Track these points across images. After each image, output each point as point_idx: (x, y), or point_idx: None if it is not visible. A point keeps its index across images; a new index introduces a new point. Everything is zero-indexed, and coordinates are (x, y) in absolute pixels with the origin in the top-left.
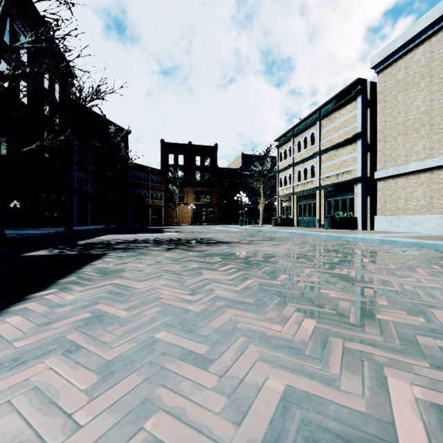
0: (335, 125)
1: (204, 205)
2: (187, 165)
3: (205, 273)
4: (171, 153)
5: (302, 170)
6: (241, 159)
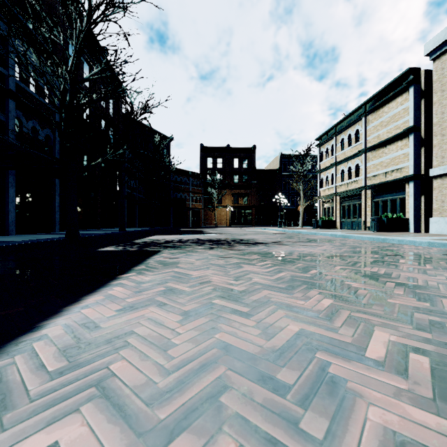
0: (383, 120)
1: (242, 207)
2: (225, 167)
3: (245, 267)
4: (210, 157)
5: (346, 169)
6: (280, 160)
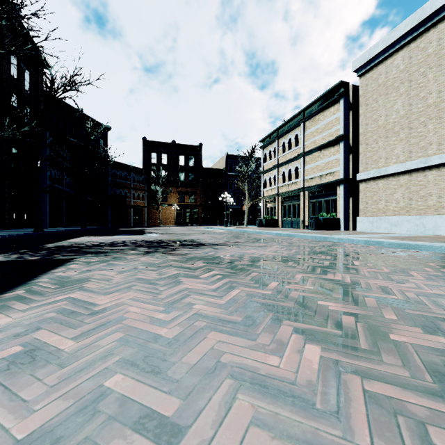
0: (318, 127)
1: (188, 205)
2: (170, 164)
3: (184, 282)
4: (154, 152)
5: (287, 171)
6: (226, 160)
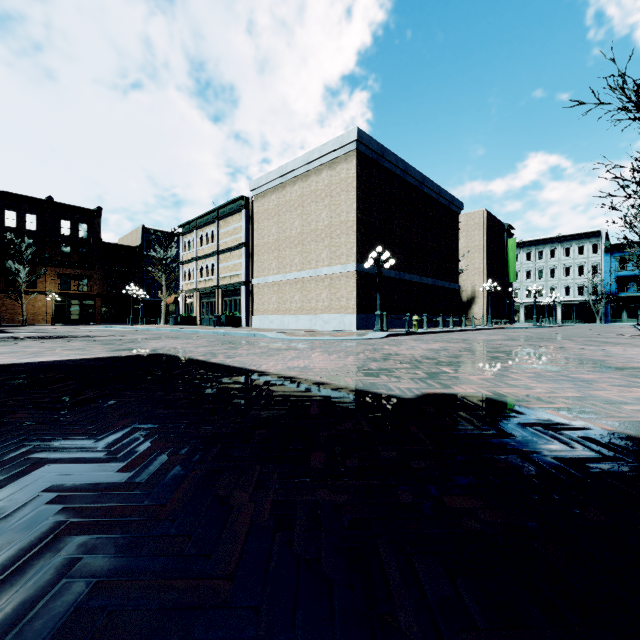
0: (229, 229)
1: (78, 295)
2: (44, 231)
3: (68, 343)
4: (10, 209)
5: (205, 266)
6: (142, 234)
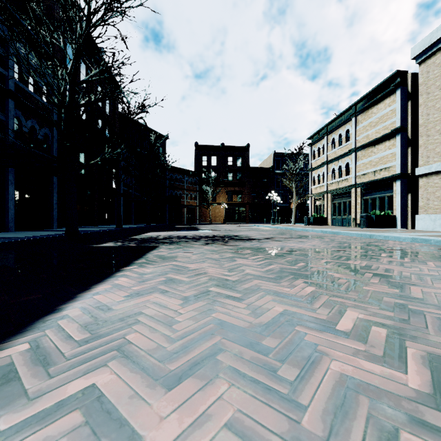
0: (372, 120)
1: (236, 204)
2: (219, 165)
3: (238, 260)
4: (204, 155)
5: (337, 168)
6: (273, 158)
